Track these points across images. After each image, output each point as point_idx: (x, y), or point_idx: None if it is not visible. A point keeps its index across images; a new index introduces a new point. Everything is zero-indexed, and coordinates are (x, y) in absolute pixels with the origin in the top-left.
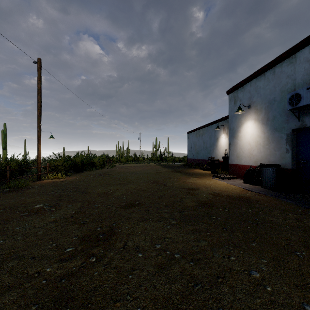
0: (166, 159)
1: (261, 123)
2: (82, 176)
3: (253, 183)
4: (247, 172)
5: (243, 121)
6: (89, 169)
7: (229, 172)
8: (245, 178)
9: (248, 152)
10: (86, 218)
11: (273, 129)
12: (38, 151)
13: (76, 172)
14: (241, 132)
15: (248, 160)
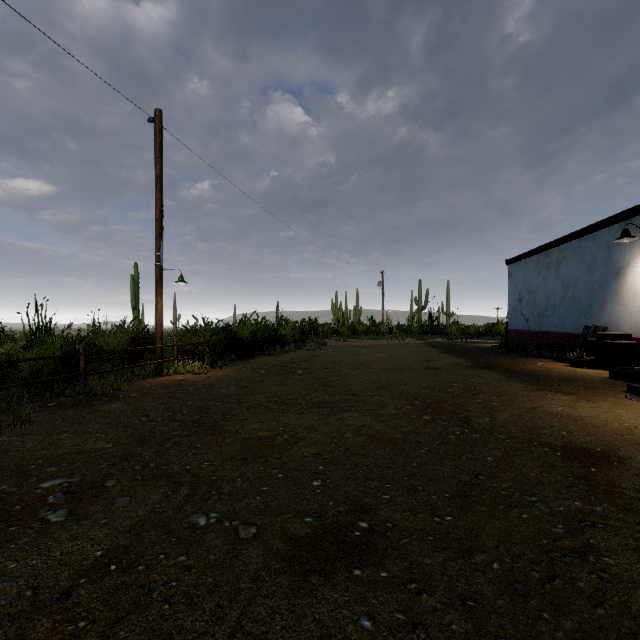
0: (445, 329)
1: None
2: (244, 370)
3: None
4: None
5: None
6: (268, 352)
7: None
8: None
9: None
10: (98, 637)
11: None
12: (157, 311)
13: (242, 357)
14: None
15: None
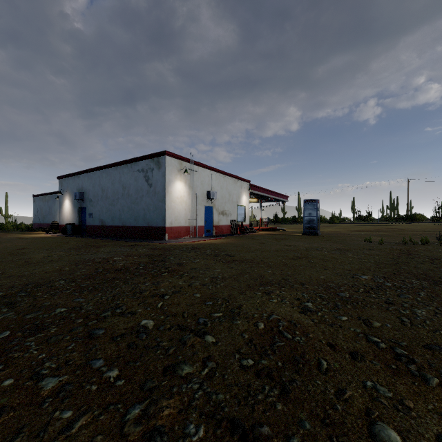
0: (3, 226)
1: (71, 202)
2: None
3: (64, 233)
4: (63, 228)
5: (65, 199)
6: None
7: (59, 230)
8: (62, 231)
9: (67, 217)
10: None
11: (75, 206)
12: None
13: None
14: (64, 205)
15: (67, 222)
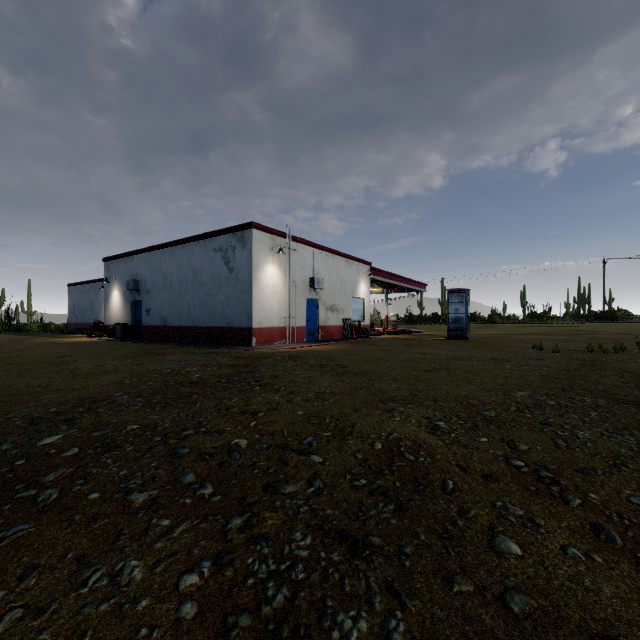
0: (25, 326)
1: (121, 294)
2: None
3: (113, 337)
4: (110, 330)
5: (113, 289)
6: None
7: (105, 333)
8: (109, 334)
9: (116, 314)
10: None
11: (126, 299)
12: None
13: None
14: (112, 298)
15: (115, 321)
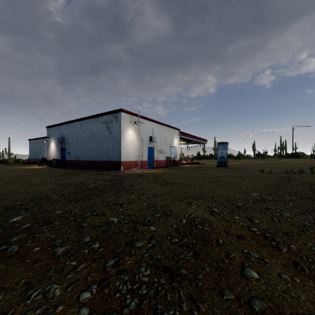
0: (7, 160)
1: (55, 144)
2: None
3: (51, 166)
4: (50, 162)
5: (51, 142)
6: None
7: (47, 164)
8: (49, 164)
9: (52, 154)
10: None
11: (58, 147)
12: None
13: None
14: (50, 146)
15: (52, 158)
